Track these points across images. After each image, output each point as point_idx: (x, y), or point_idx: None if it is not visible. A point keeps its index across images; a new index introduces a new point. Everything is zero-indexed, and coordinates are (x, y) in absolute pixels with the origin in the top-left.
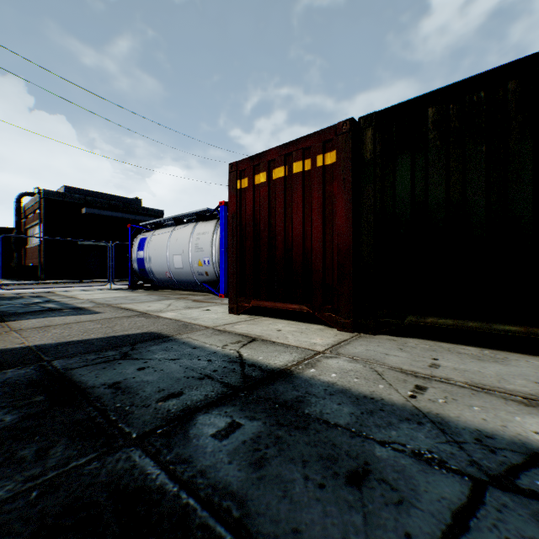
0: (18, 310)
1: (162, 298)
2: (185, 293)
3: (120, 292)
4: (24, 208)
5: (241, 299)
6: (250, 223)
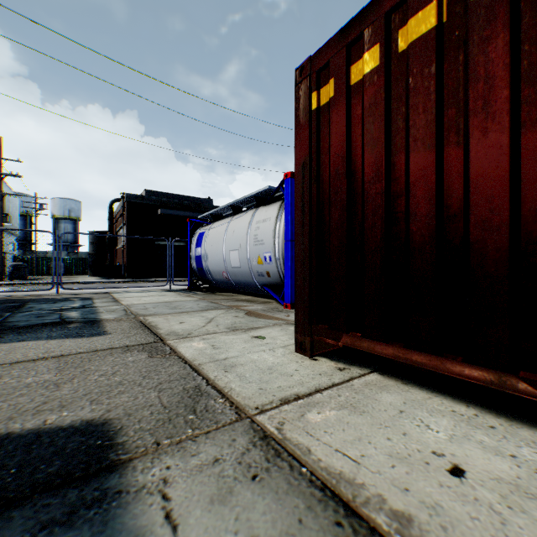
0: (26, 321)
1: (210, 306)
2: (243, 298)
3: (172, 295)
4: (115, 213)
5: (319, 328)
6: (339, 171)
